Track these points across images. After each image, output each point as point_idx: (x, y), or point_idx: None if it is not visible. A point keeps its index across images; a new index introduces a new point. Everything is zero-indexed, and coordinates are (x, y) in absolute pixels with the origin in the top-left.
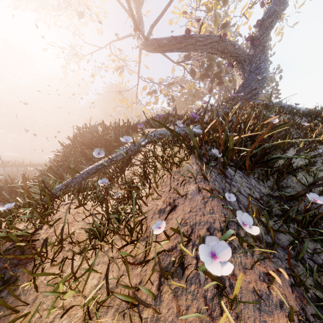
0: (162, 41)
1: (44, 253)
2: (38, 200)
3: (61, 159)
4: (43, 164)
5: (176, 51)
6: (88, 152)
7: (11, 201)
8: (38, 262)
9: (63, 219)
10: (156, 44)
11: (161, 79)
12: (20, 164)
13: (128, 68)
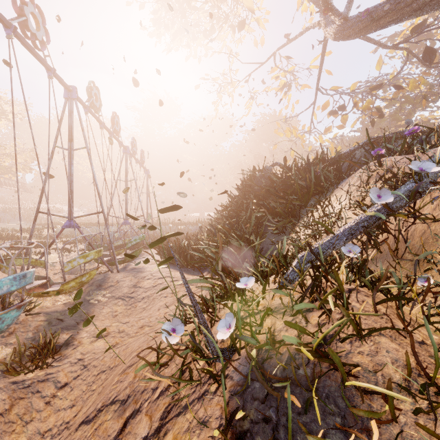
0: (380, 9)
1: (397, 410)
2: (229, 268)
3: (230, 214)
4: (192, 223)
5: (409, 18)
6: (273, 203)
7: (181, 265)
8: (395, 432)
9: (371, 325)
10: (366, 19)
11: (355, 85)
12: (172, 222)
13: (296, 83)
